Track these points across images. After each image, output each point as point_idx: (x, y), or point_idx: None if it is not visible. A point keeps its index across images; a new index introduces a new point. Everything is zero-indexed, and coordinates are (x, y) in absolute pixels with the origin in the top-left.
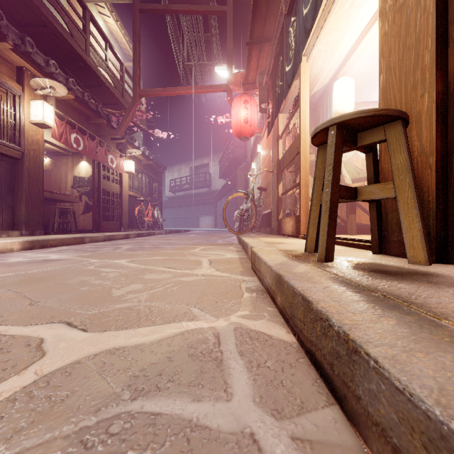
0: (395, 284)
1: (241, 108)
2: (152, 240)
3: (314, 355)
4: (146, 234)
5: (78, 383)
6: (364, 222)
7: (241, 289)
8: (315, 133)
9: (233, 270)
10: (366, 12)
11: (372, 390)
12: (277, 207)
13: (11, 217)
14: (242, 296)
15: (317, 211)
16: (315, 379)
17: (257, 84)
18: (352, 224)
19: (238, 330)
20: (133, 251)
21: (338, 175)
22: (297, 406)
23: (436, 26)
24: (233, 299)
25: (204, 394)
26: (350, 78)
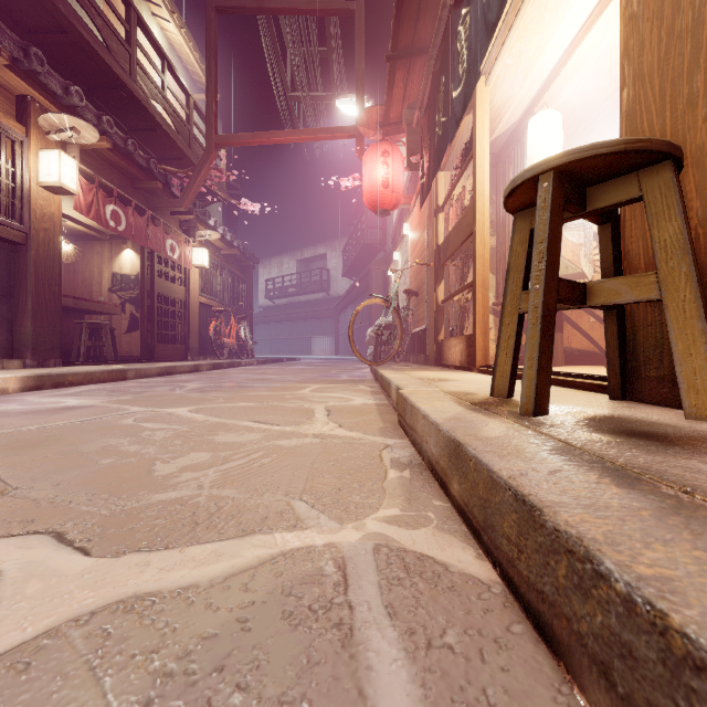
0: (694, 466)
1: (378, 164)
2: (235, 374)
3: (549, 623)
4: (227, 365)
5: (37, 694)
6: (575, 345)
7: (383, 463)
8: (512, 187)
9: (367, 426)
10: (584, 0)
11: None
12: (435, 321)
13: (8, 337)
14: (385, 476)
15: (513, 326)
16: (556, 682)
17: (404, 125)
18: (556, 349)
19: (382, 551)
20: (203, 393)
21: (556, 261)
22: None
23: None
24: (370, 482)
25: None
26: (555, 111)
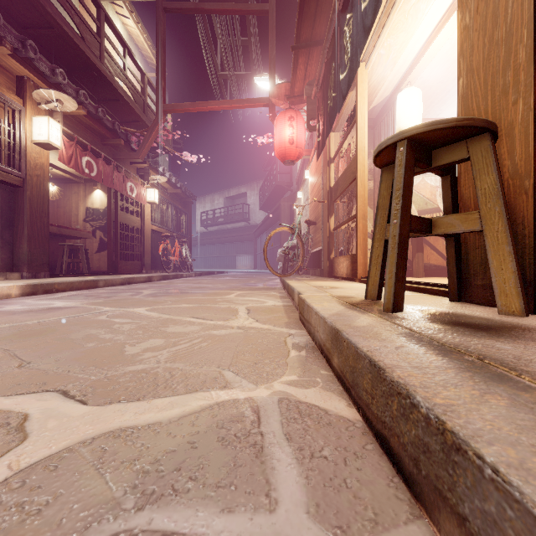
0: (491, 343)
1: (285, 126)
2: (179, 283)
3: (388, 441)
4: (172, 276)
5: (65, 482)
6: (433, 262)
7: (287, 346)
8: (379, 150)
9: (277, 321)
10: (437, 7)
11: (489, 513)
12: (328, 244)
13: (10, 256)
14: (288, 355)
15: (381, 248)
16: (390, 476)
17: (305, 97)
18: (418, 264)
19: (284, 402)
20: (156, 297)
21: (409, 203)
22: (369, 520)
23: (534, 14)
24: (277, 358)
25: (238, 500)
26: (416, 88)
